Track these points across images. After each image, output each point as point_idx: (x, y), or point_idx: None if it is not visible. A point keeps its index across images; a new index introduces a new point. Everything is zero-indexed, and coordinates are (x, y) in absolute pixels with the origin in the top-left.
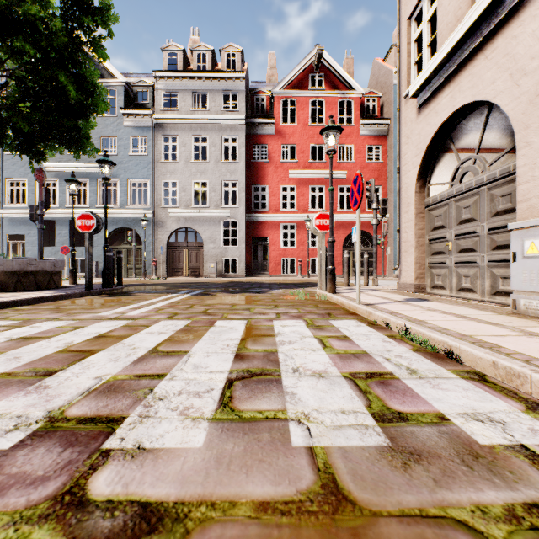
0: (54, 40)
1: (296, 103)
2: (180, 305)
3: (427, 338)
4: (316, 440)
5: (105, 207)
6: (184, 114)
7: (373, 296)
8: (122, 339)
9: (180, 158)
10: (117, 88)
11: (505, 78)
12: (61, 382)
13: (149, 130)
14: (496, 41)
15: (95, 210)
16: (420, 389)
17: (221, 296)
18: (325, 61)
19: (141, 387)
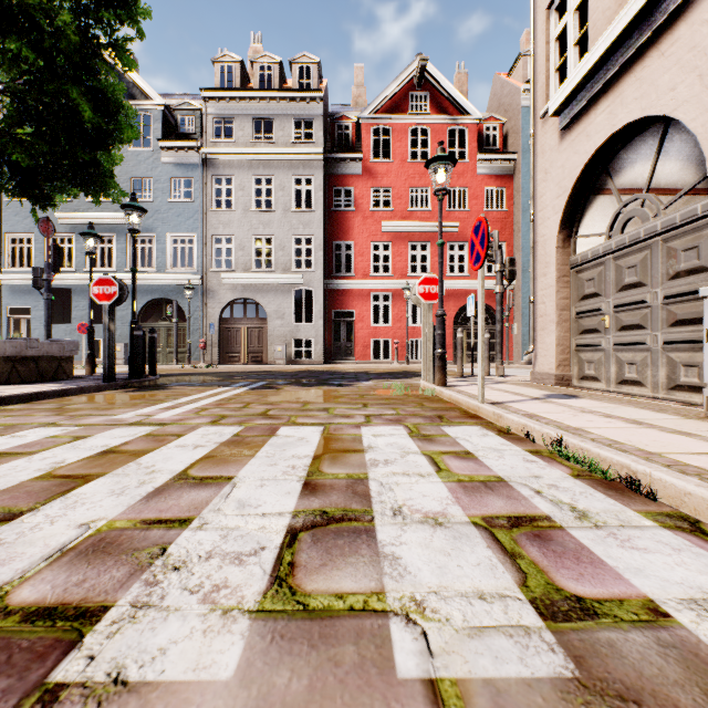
0: (61, 40)
1: (392, 132)
2: (231, 403)
3: (595, 457)
4: (440, 662)
5: (133, 269)
6: (241, 148)
7: (499, 390)
8: (138, 457)
9: (237, 206)
10: (153, 112)
11: (691, 82)
12: (23, 534)
13: (195, 168)
14: (677, 30)
15: (124, 274)
16: (602, 549)
17: (290, 390)
18: (430, 75)
19: (149, 544)
